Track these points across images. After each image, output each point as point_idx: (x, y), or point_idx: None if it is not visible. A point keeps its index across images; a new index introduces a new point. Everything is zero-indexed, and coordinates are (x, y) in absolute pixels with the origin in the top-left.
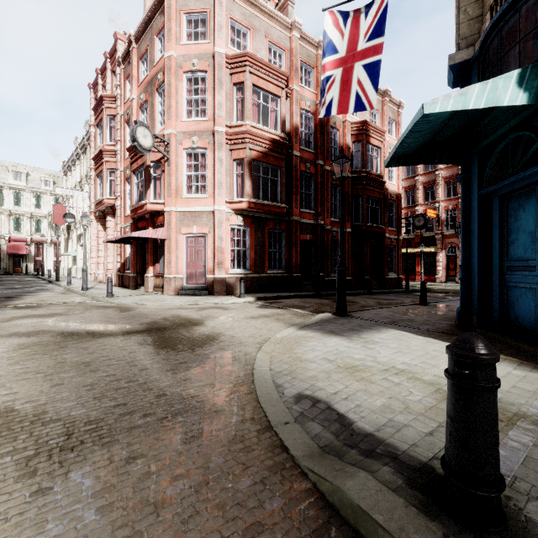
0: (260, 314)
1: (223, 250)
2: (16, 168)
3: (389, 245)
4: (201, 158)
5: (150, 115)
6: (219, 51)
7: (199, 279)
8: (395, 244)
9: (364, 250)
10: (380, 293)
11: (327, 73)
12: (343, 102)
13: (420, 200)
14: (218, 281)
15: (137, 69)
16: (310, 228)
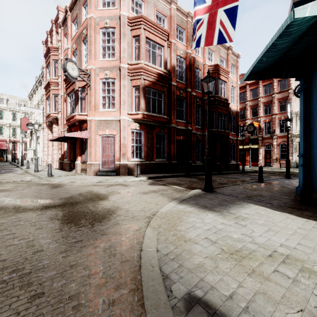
0: (150, 190)
1: (126, 146)
2: (0, 96)
3: (231, 143)
4: (111, 85)
5: (79, 58)
6: (123, 14)
7: (110, 165)
8: (235, 142)
9: (216, 146)
10: (227, 174)
11: (198, 18)
12: (209, 38)
13: (248, 116)
14: (123, 166)
15: (71, 29)
16: (183, 132)
